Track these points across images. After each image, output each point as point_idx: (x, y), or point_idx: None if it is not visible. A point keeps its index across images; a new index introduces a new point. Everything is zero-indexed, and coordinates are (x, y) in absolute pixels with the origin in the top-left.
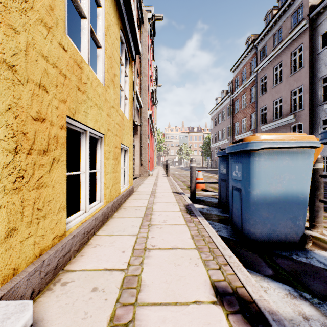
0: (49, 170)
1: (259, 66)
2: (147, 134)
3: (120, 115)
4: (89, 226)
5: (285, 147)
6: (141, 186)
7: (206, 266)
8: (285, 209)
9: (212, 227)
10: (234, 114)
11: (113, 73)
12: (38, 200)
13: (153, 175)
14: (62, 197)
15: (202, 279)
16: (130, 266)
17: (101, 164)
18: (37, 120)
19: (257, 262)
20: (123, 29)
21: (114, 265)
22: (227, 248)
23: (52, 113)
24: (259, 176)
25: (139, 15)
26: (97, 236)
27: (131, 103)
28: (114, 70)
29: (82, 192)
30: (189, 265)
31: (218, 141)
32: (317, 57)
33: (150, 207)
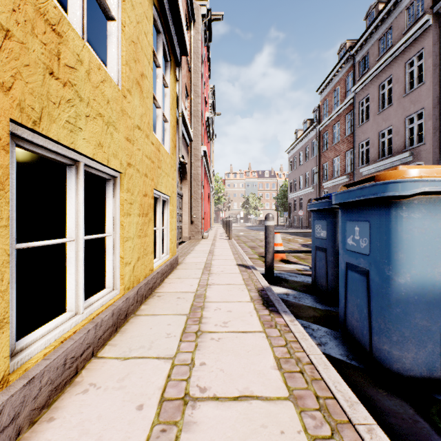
0: None
1: (358, 84)
2: (201, 179)
3: (154, 144)
4: (78, 344)
5: None
6: (191, 254)
7: None
8: None
9: (309, 334)
10: (321, 152)
11: (140, 71)
12: None
13: (209, 237)
14: None
15: None
16: None
17: (115, 224)
18: None
19: (421, 434)
20: (160, 9)
21: None
22: (356, 400)
23: None
24: (410, 247)
25: (189, 9)
26: (97, 361)
27: (173, 129)
28: (142, 67)
29: (68, 277)
30: None
31: (299, 189)
32: None
33: (202, 293)
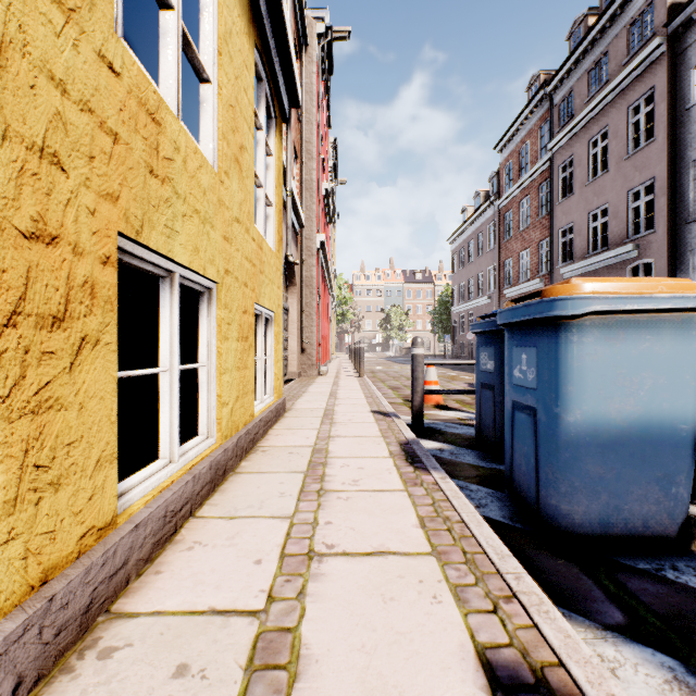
0: (69, 366)
1: (557, 138)
2: (316, 284)
3: (255, 240)
4: (177, 497)
5: (645, 310)
6: (303, 398)
7: (461, 604)
8: (645, 458)
9: (466, 495)
10: (502, 243)
11: (239, 143)
12: (38, 443)
13: (328, 374)
14: (106, 433)
15: (454, 642)
16: (273, 602)
17: (209, 351)
18: (35, 240)
19: (581, 589)
20: (263, 49)
21: (235, 601)
22: (508, 554)
23: (80, 223)
24: (581, 378)
25: (299, 27)
26: (197, 521)
27: (279, 215)
28: (241, 136)
29: (161, 416)
30: (419, 601)
31: (468, 300)
32: (685, 118)
33: (323, 447)
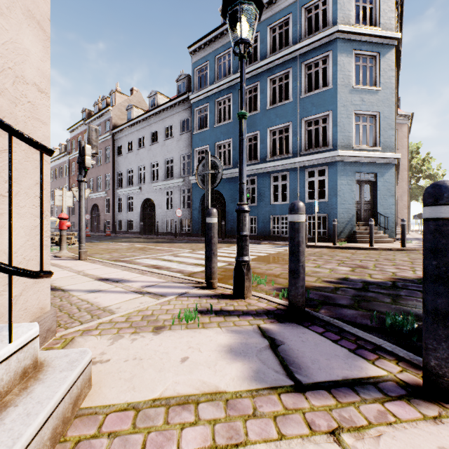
0: None
1: None
2: None
3: None
4: None
5: None
6: None
7: None
8: None
9: None
10: (71, 175)
11: None
12: None
13: None
14: None
15: None
16: None
17: None
18: None
19: None
20: None
21: None
22: None
23: None
24: None
25: None
26: None
27: None
28: None
29: None
30: None
31: None
32: (116, 159)
33: None
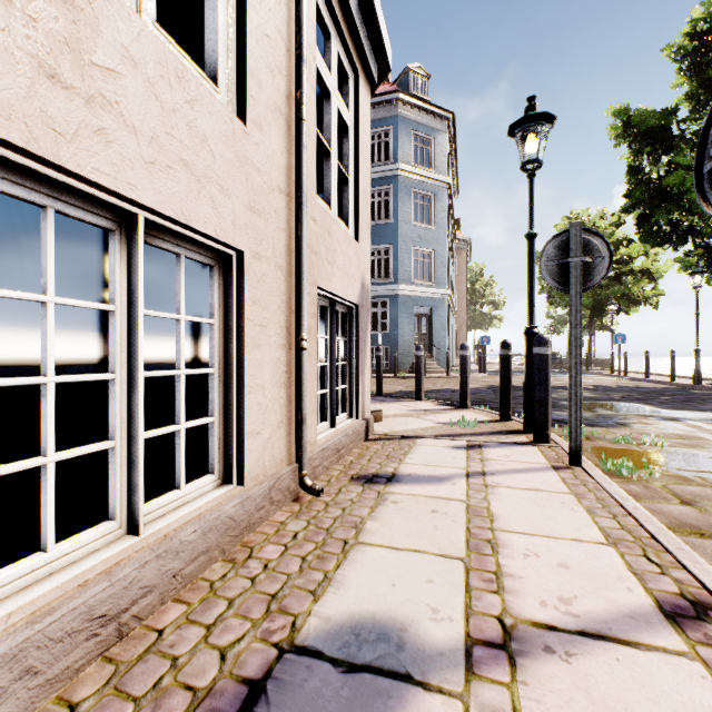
0: None
1: None
2: None
3: None
4: None
5: None
6: None
7: None
8: None
9: None
10: None
11: None
12: None
13: None
14: None
15: None
16: None
17: None
18: None
19: None
20: None
21: None
22: None
23: None
24: None
25: None
26: None
27: None
28: None
29: None
30: None
31: None
32: None
33: None
